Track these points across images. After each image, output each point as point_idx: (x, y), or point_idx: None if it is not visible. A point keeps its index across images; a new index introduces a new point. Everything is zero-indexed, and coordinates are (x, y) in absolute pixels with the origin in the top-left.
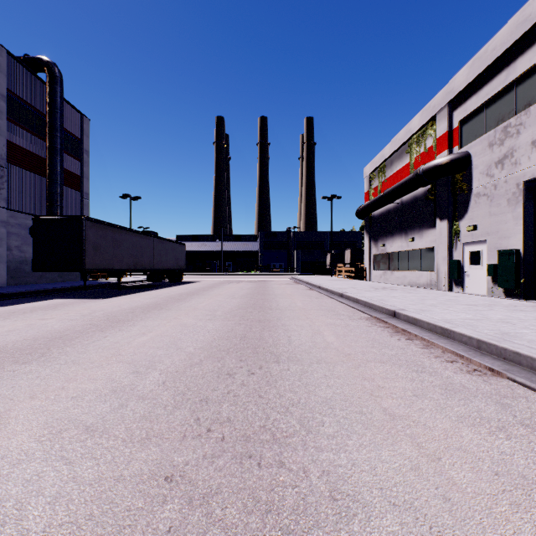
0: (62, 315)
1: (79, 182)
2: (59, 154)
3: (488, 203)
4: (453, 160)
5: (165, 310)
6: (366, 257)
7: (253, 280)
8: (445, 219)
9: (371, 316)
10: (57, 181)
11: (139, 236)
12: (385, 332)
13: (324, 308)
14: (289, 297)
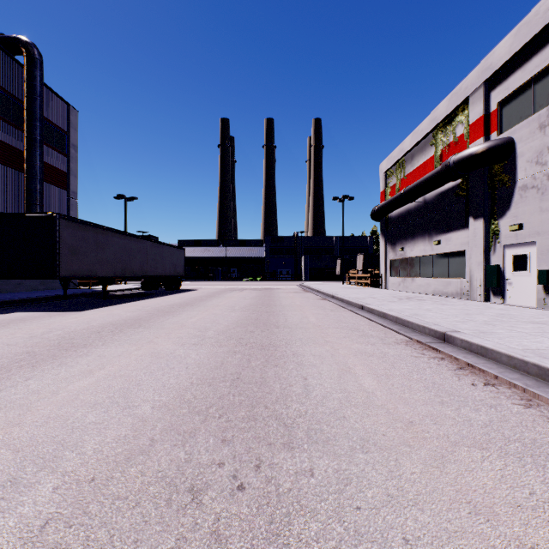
0: (3, 336)
1: (66, 179)
2: (38, 146)
3: (539, 196)
4: (493, 147)
5: (143, 328)
6: (382, 263)
7: (258, 287)
8: (481, 218)
9: (410, 339)
10: (36, 176)
11: (129, 239)
12: (445, 369)
13: (345, 325)
14: (299, 309)
